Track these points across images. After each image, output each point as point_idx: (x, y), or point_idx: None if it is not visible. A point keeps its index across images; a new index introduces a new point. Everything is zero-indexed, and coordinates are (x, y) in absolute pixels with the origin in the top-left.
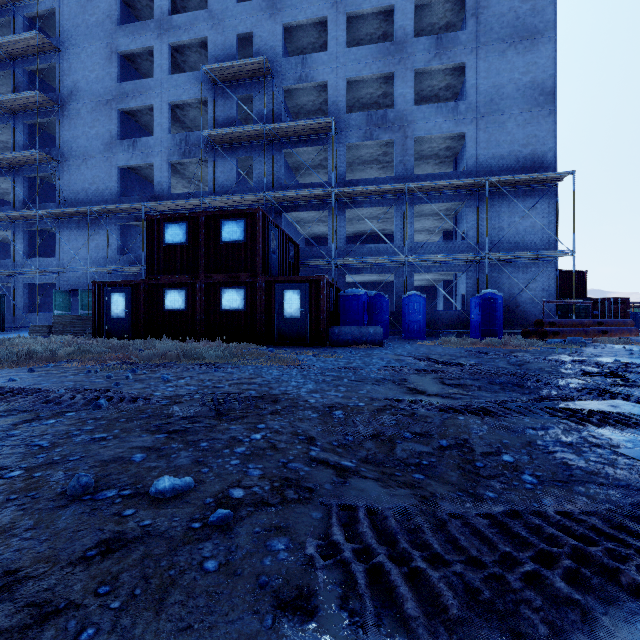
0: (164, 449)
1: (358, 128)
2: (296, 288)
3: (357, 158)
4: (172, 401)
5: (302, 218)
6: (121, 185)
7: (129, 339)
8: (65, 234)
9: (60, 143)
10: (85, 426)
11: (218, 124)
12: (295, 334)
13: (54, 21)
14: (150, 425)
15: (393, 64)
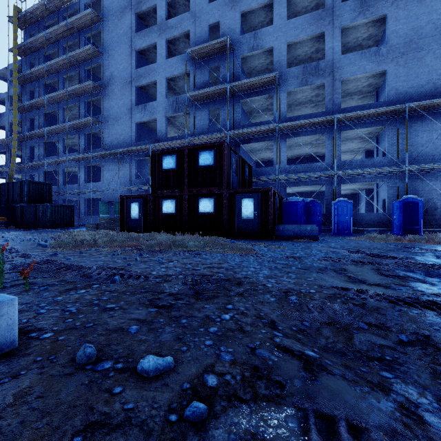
0: (153, 323)
1: (296, 78)
2: (251, 197)
3: (295, 101)
4: (163, 279)
5: (254, 148)
6: (137, 134)
7: (141, 233)
8: (106, 167)
9: (103, 111)
10: (102, 297)
11: (196, 88)
12: (250, 230)
13: (100, 37)
14: (146, 299)
15: (324, 26)
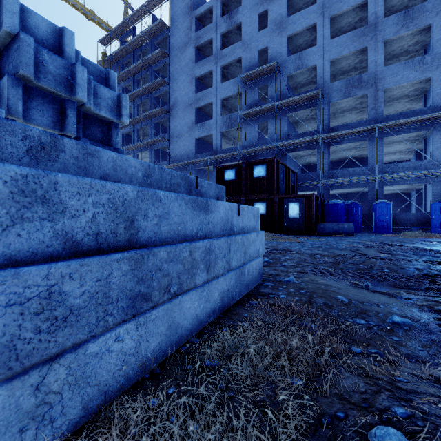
0: None
1: (339, 91)
2: (296, 201)
3: (339, 109)
4: None
5: (299, 154)
6: (196, 148)
7: None
8: None
9: (169, 130)
10: None
11: (247, 106)
12: (295, 228)
13: (165, 68)
14: None
15: (366, 41)
